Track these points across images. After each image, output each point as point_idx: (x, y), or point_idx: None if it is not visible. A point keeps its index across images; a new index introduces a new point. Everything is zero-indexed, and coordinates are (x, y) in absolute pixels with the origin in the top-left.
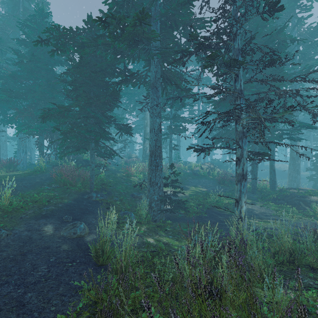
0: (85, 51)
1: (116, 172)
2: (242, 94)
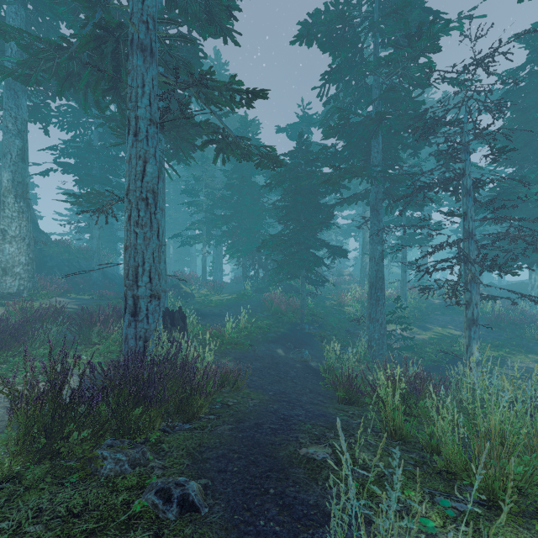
0: (301, 184)
1: (324, 299)
2: (472, 233)
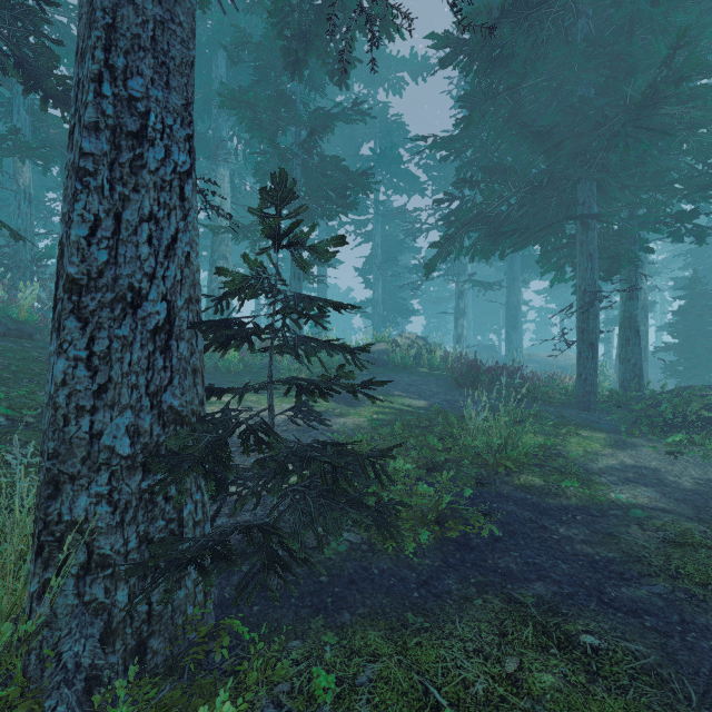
0: None
1: None
2: None
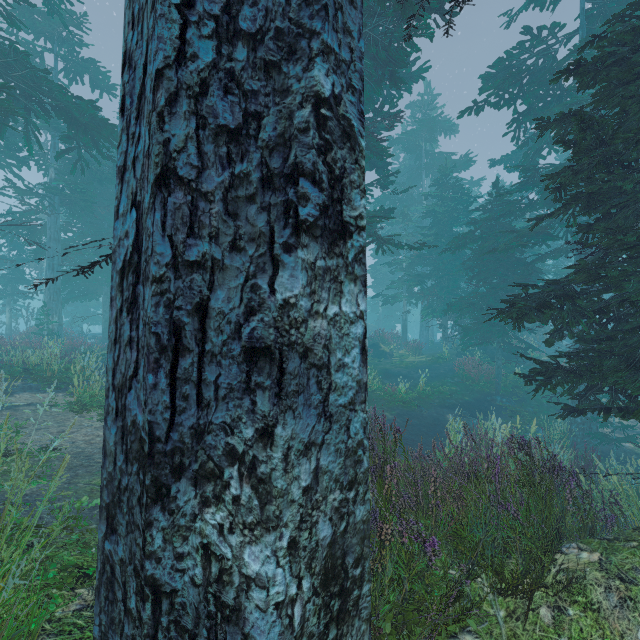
0: (484, 246)
1: None
2: None
